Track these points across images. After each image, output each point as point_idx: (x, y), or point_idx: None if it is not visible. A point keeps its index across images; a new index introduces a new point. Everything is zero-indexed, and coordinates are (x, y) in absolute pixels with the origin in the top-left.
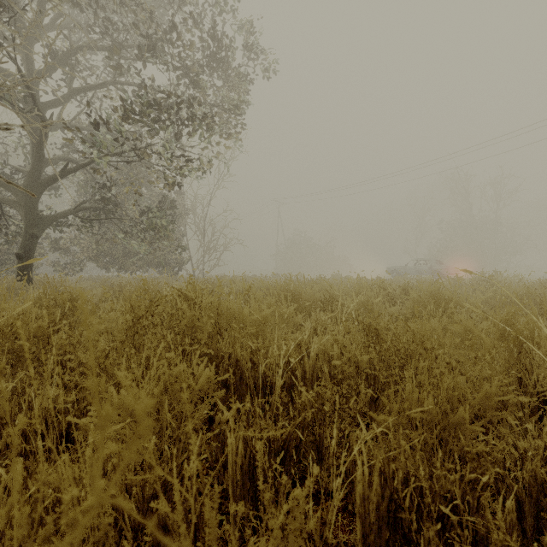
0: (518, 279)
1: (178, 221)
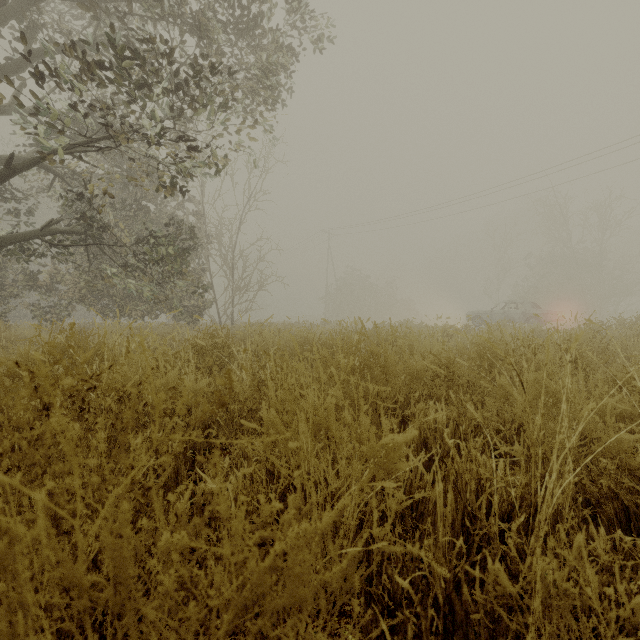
0: None
1: (199, 252)
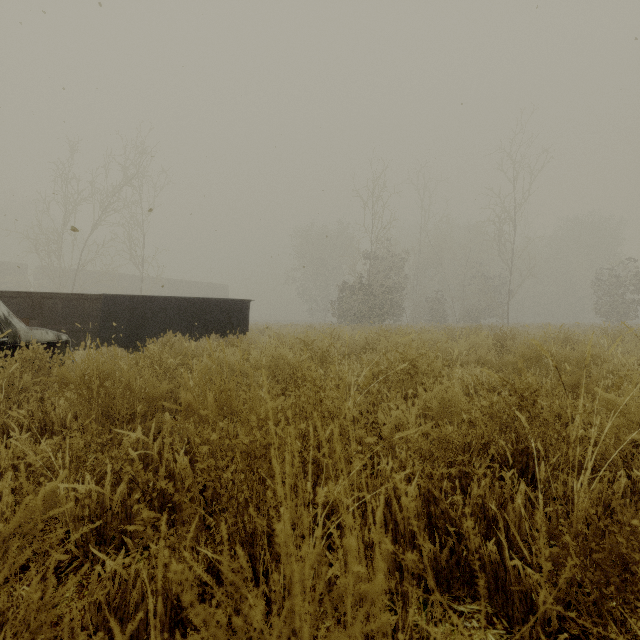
0: None
1: None
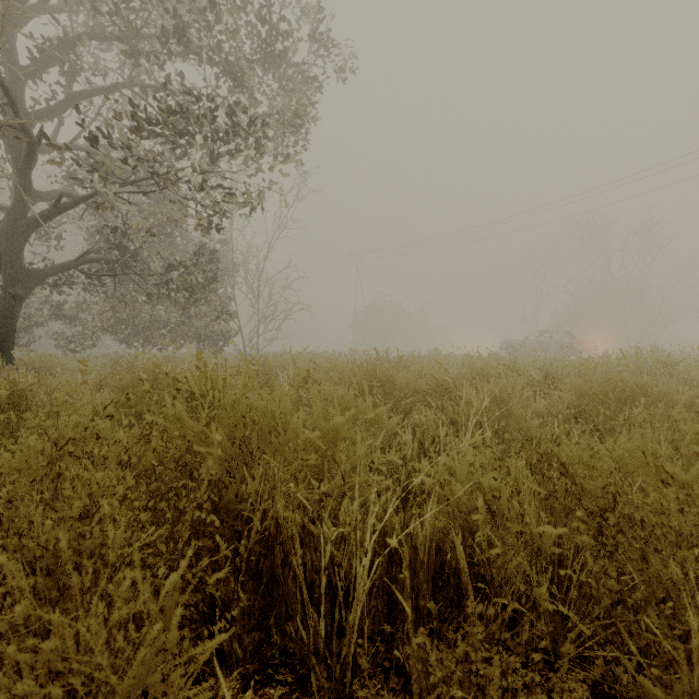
0: (689, 357)
1: (223, 280)
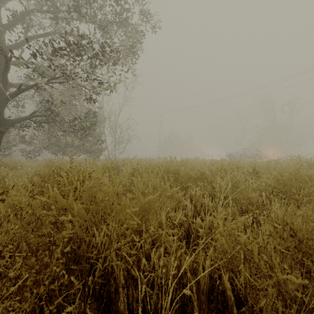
0: None
1: (99, 125)
